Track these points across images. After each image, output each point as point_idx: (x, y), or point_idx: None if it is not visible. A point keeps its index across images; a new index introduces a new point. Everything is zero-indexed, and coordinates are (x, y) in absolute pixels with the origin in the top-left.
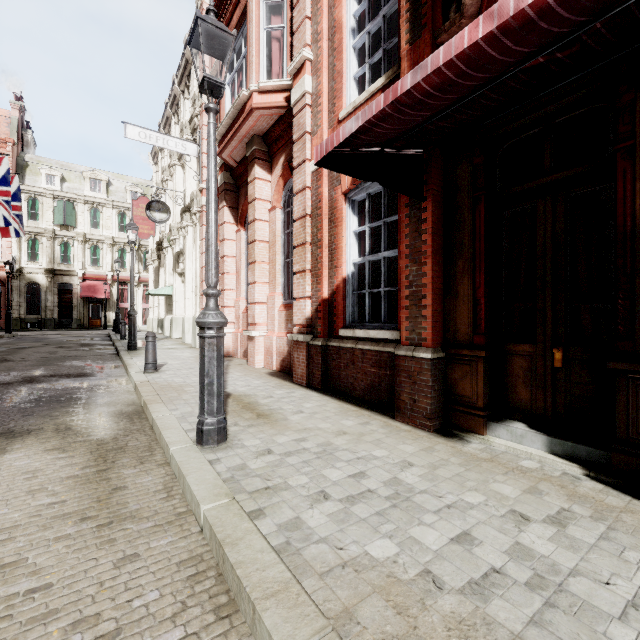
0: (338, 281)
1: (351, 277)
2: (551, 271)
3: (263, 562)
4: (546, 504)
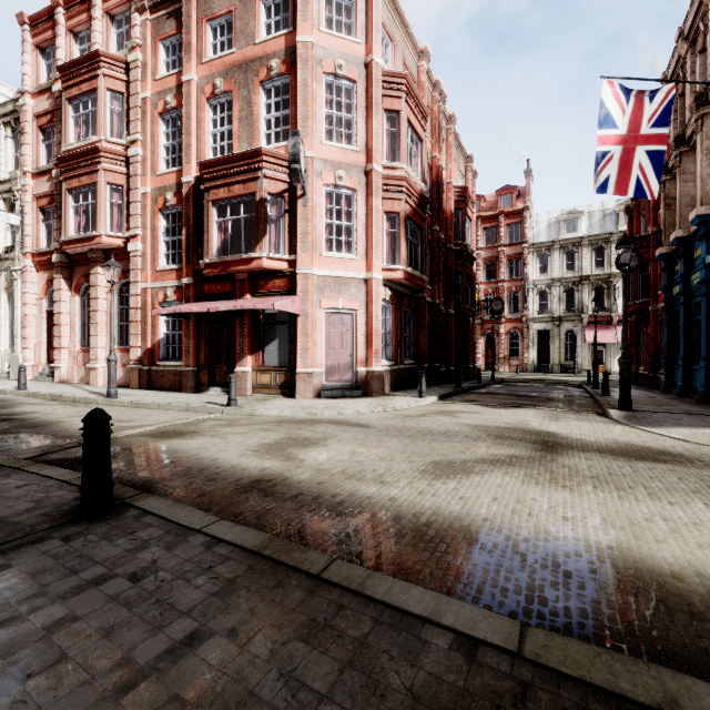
0: (156, 341)
1: (163, 339)
2: (224, 345)
3: (148, 402)
4: (211, 397)
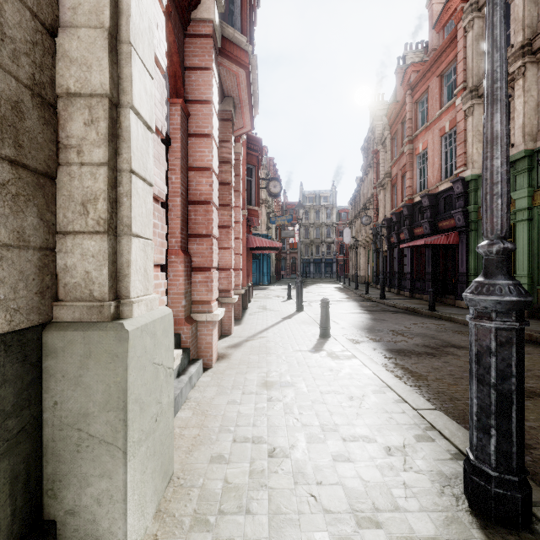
0: None
1: None
2: None
3: None
4: (261, 304)
